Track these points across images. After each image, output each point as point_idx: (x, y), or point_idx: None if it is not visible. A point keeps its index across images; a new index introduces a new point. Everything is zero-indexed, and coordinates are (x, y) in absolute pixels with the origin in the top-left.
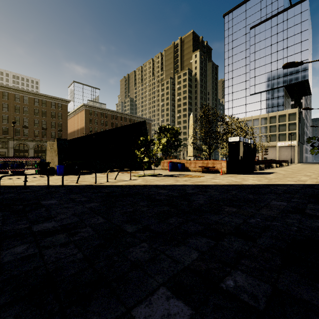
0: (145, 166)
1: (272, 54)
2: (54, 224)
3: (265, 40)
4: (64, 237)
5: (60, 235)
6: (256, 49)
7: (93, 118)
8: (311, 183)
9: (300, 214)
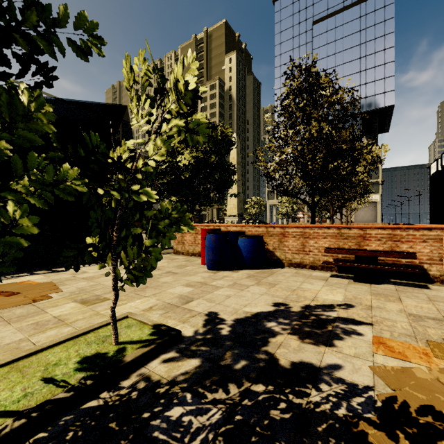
0: None
1: (344, 64)
2: None
3: (335, 42)
4: None
5: None
6: (322, 55)
7: None
8: None
9: None
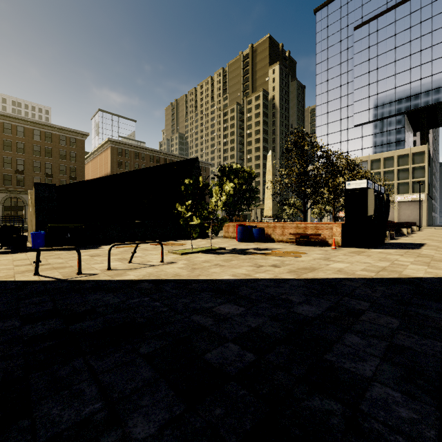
0: (194, 234)
1: (387, 65)
2: None
3: (377, 44)
4: None
5: None
6: (364, 58)
7: (124, 161)
8: None
9: None
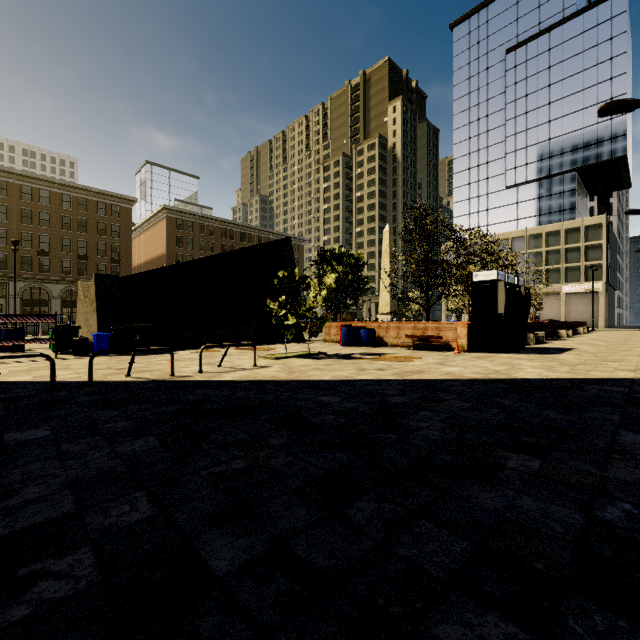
0: (288, 336)
1: (551, 103)
2: None
3: (538, 75)
4: None
5: None
6: (519, 93)
7: (185, 236)
8: None
9: None
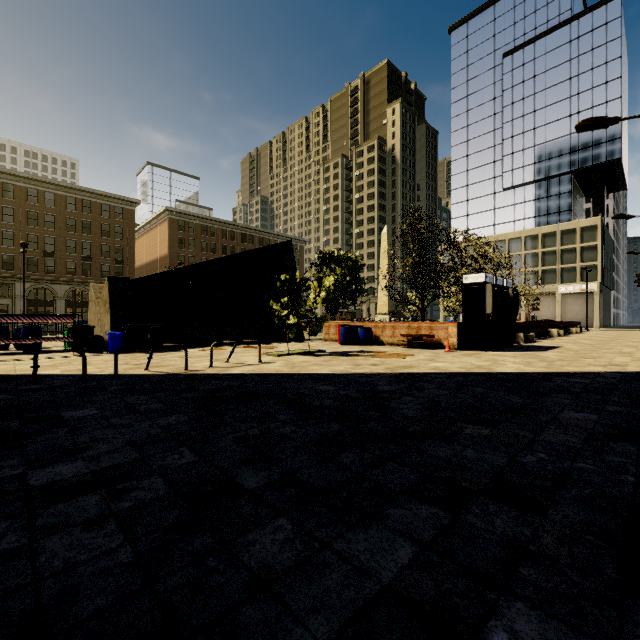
0: (290, 335)
1: (548, 106)
2: (80, 468)
3: (534, 78)
4: (97, 501)
5: (88, 495)
6: (516, 97)
7: (187, 237)
8: (638, 369)
9: (633, 442)
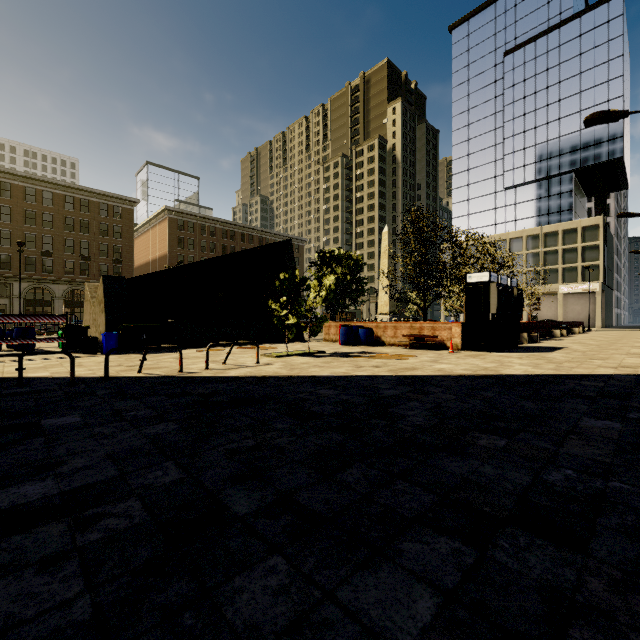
0: (289, 335)
1: (549, 105)
2: (49, 488)
3: (536, 77)
4: (61, 531)
5: (51, 524)
6: (518, 95)
7: (186, 237)
8: None
9: None
